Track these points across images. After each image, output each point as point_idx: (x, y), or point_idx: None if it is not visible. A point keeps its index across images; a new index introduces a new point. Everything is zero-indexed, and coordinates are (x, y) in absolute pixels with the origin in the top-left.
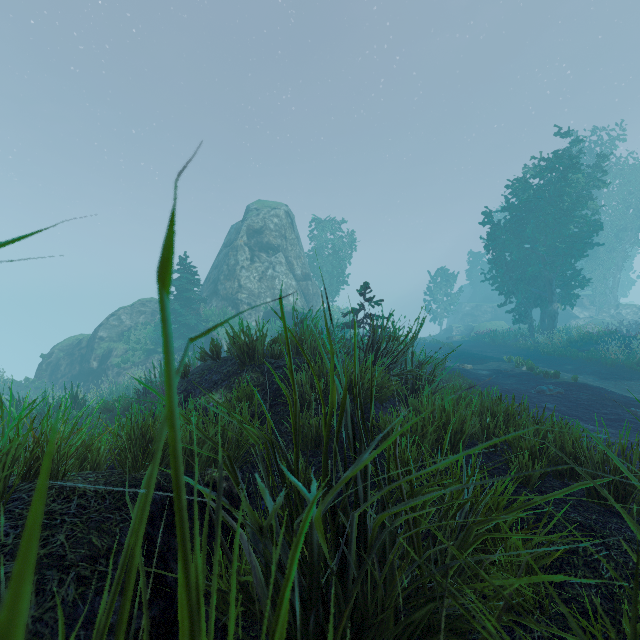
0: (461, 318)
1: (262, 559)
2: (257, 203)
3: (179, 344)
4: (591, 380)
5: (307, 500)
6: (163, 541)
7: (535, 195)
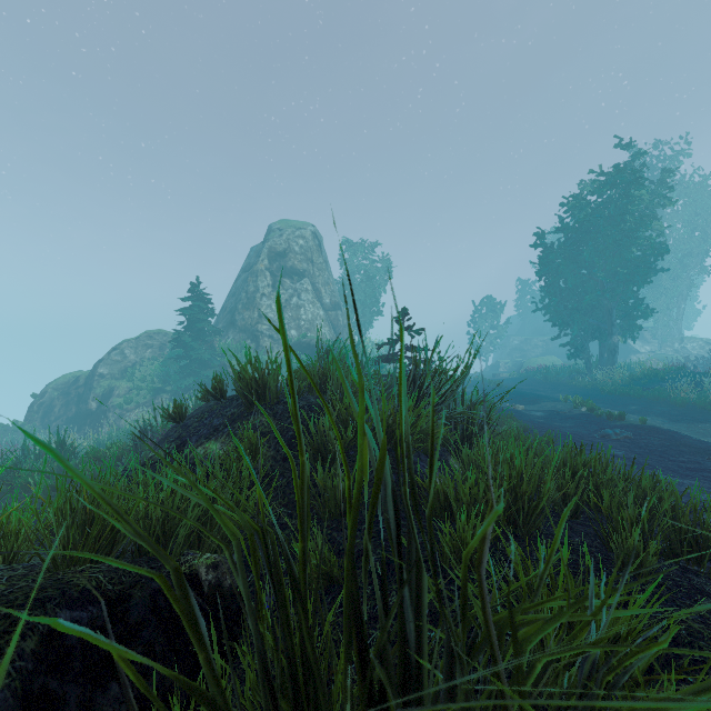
0: (509, 353)
1: None
2: (280, 222)
3: (190, 382)
4: (660, 422)
5: None
6: (78, 702)
7: (593, 214)
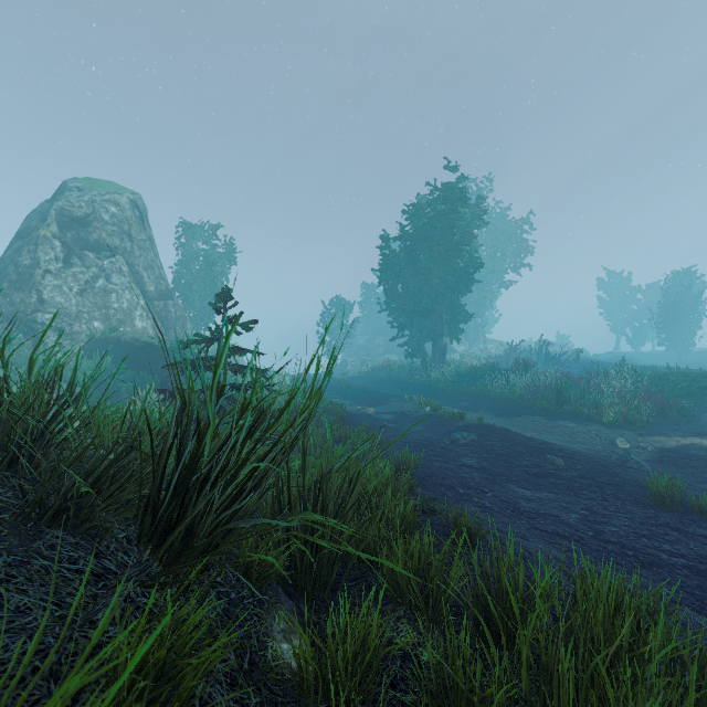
0: (356, 352)
1: None
2: (81, 180)
3: None
4: (489, 418)
5: None
6: None
7: (429, 224)
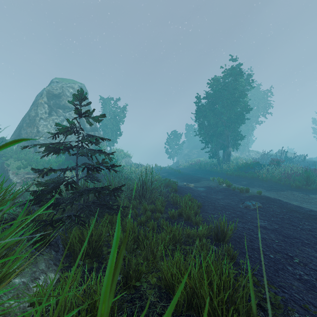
0: (183, 156)
1: None
2: (58, 78)
3: None
4: (262, 191)
5: None
6: None
7: (222, 88)
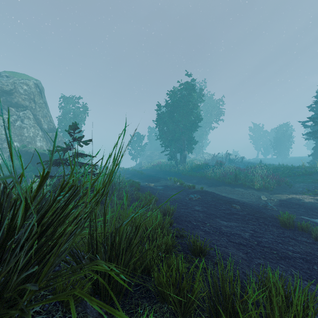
0: (145, 158)
1: None
2: (8, 72)
3: None
4: (206, 187)
5: None
6: None
7: (179, 100)
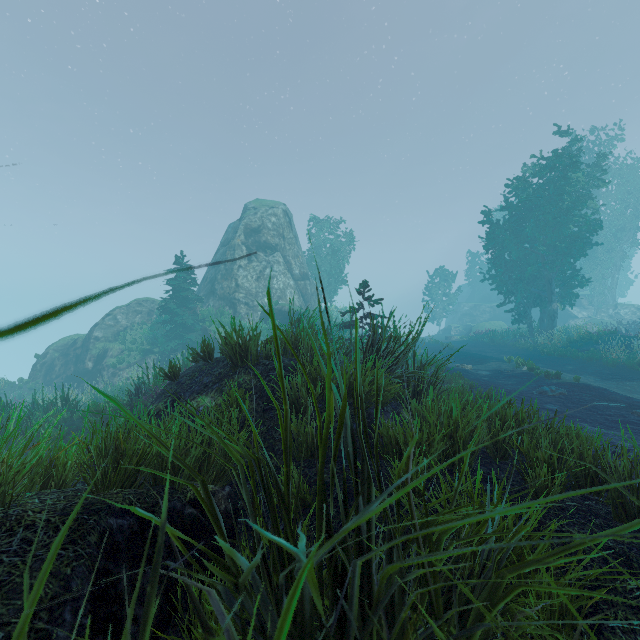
0: (460, 318)
1: (238, 621)
2: (255, 202)
3: (175, 344)
4: (593, 380)
5: (294, 554)
6: (128, 579)
7: (535, 194)
